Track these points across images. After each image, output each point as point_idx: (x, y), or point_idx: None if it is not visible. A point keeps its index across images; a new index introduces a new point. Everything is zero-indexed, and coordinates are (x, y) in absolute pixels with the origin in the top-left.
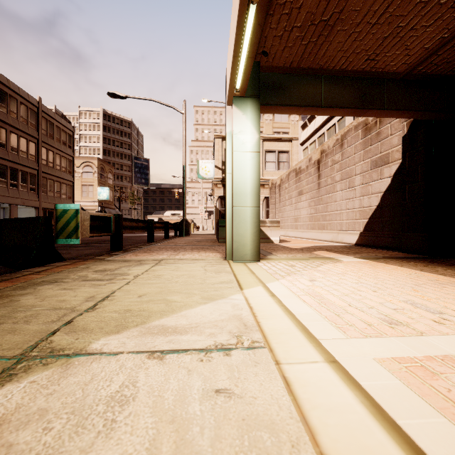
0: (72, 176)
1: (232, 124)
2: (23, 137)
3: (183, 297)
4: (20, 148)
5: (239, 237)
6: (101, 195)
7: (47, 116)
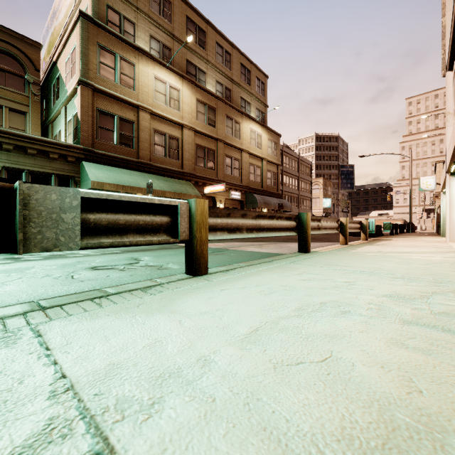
0: (310, 194)
1: (442, 197)
2: (293, 178)
3: (429, 238)
4: (292, 184)
5: (444, 230)
6: (325, 204)
7: (301, 161)
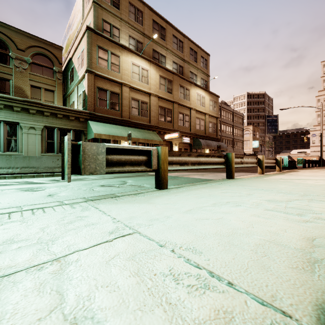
0: (242, 138)
1: None
2: (229, 126)
3: None
4: (228, 131)
5: None
6: (254, 145)
7: (235, 114)
